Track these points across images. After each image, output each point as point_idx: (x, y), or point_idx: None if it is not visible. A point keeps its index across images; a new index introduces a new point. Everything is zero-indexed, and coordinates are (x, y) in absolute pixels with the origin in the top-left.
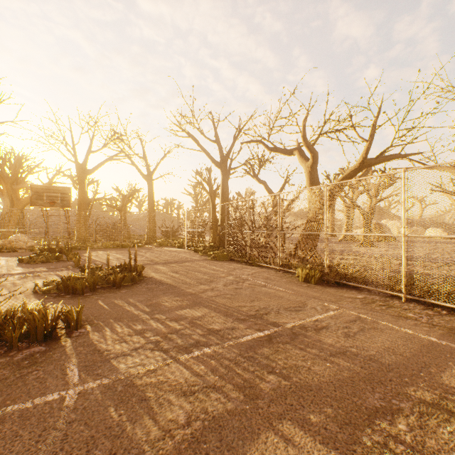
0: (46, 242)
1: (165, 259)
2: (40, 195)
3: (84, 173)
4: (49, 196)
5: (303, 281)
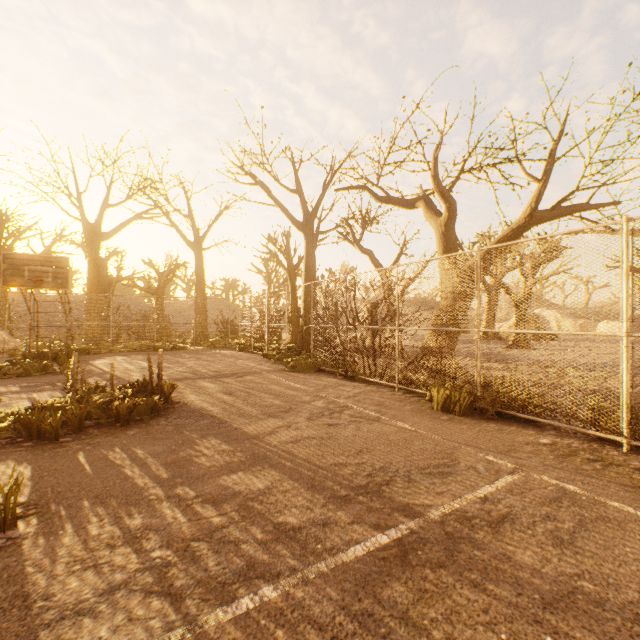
0: (40, 343)
1: (216, 370)
2: (18, 270)
3: (98, 238)
4: (33, 271)
5: (441, 409)
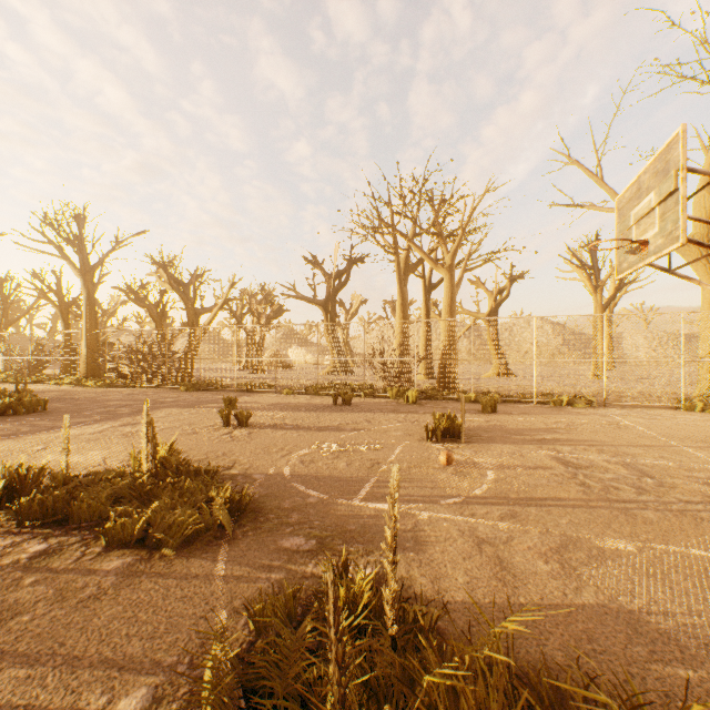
0: None
1: None
2: None
3: None
4: None
5: (185, 391)
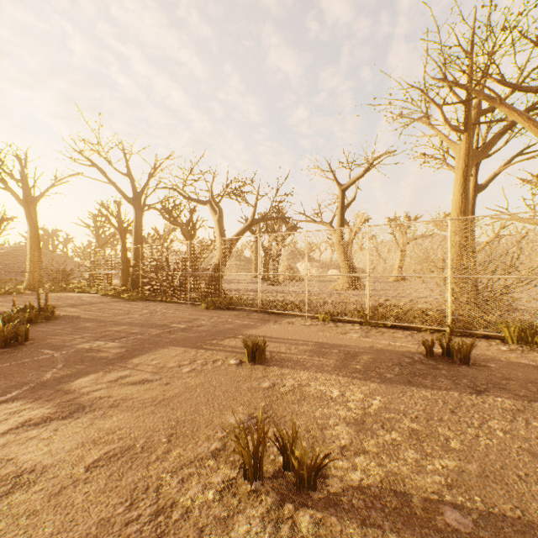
0: None
1: (69, 303)
2: None
3: None
4: None
5: (205, 308)
